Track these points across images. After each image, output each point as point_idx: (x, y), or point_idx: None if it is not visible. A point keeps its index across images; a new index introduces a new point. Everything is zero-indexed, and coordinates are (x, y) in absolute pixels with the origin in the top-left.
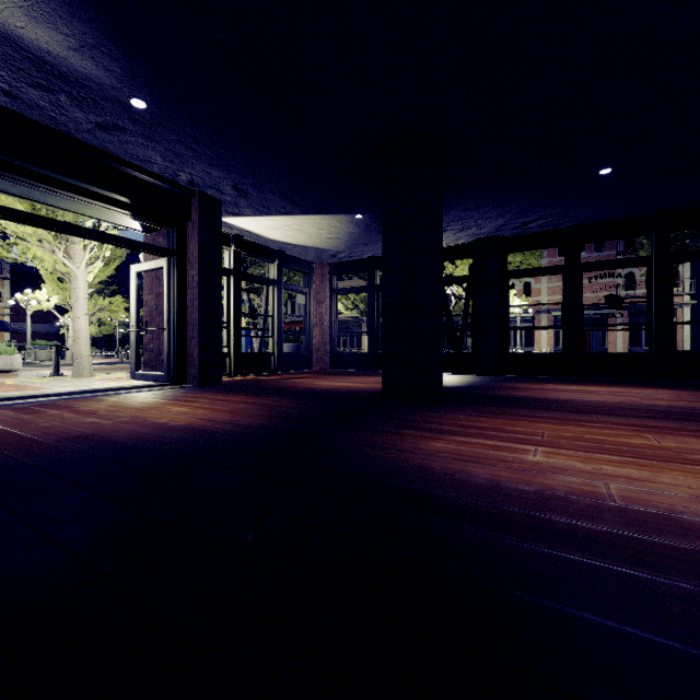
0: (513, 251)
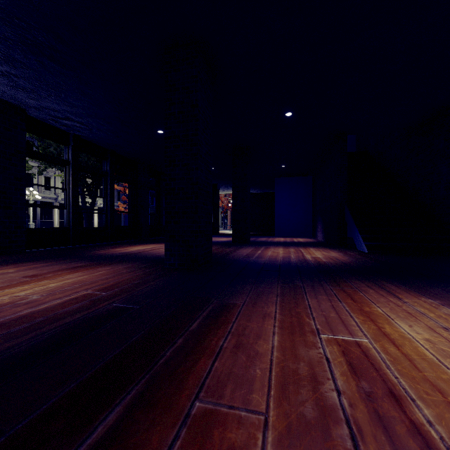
0: (30, 130)
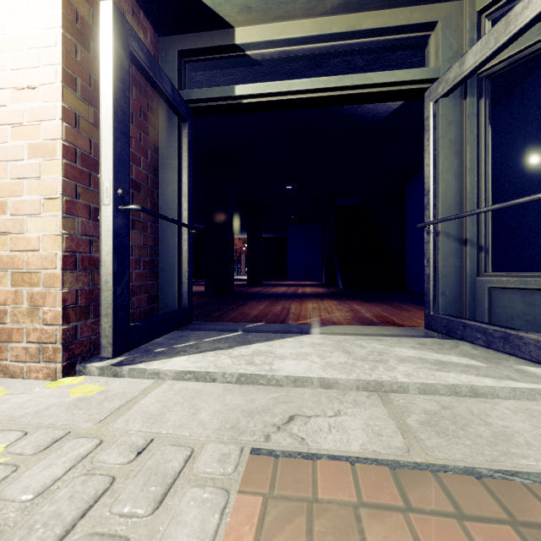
0: None
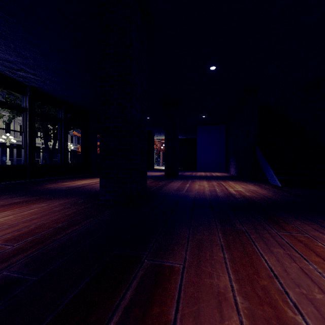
0: None
